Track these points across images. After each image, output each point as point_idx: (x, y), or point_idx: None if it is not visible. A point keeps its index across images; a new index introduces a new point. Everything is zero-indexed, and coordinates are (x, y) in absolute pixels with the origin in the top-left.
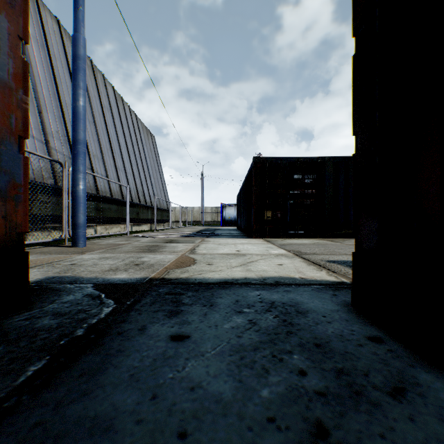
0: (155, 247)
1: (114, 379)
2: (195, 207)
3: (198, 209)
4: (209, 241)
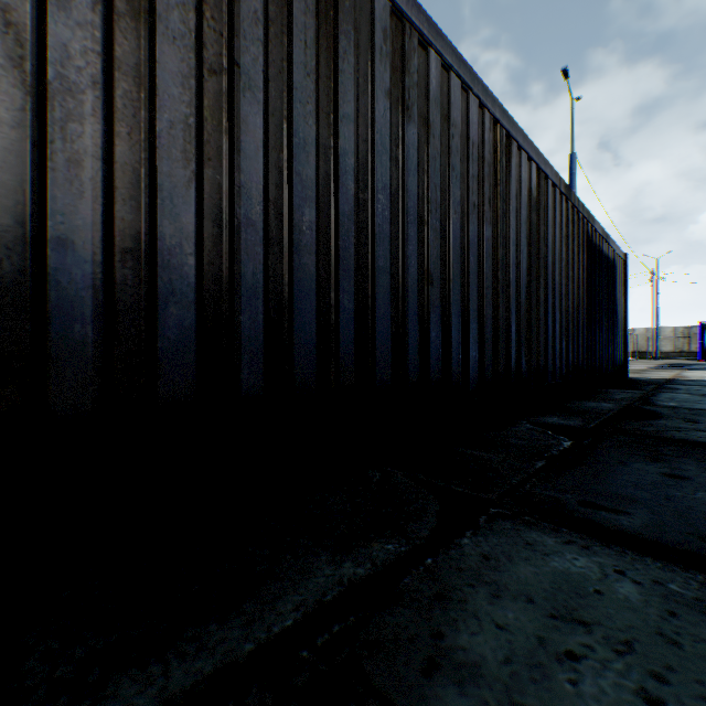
0: (637, 372)
1: (685, 383)
2: (635, 329)
3: (643, 331)
4: (690, 372)
